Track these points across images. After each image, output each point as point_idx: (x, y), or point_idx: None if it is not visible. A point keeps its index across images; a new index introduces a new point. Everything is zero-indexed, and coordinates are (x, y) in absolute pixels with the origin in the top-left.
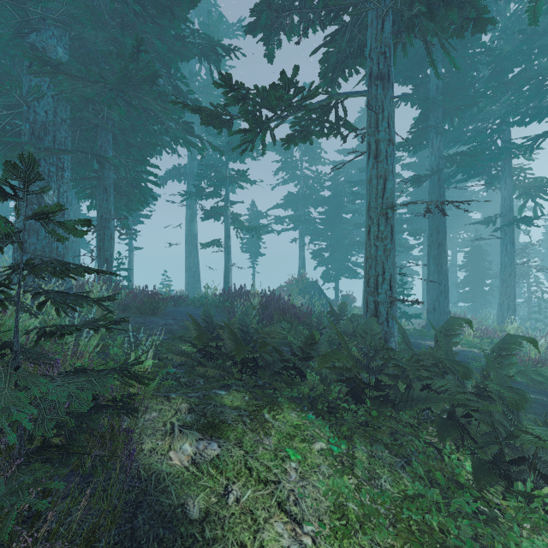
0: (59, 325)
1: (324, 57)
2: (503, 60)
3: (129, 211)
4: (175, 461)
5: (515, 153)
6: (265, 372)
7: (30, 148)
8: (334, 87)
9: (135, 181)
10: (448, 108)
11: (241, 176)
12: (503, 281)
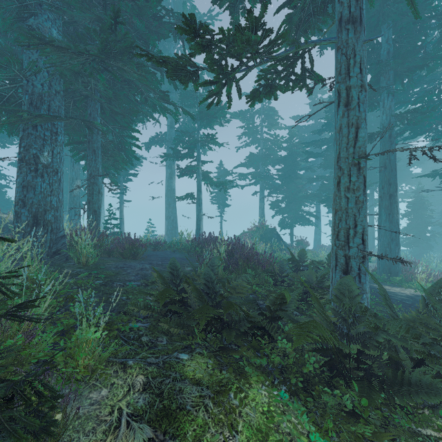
0: None
1: (288, 15)
2: None
3: (116, 169)
4: None
5: None
6: (230, 333)
7: (23, 114)
8: None
9: (121, 145)
10: (399, 70)
11: (211, 139)
12: None
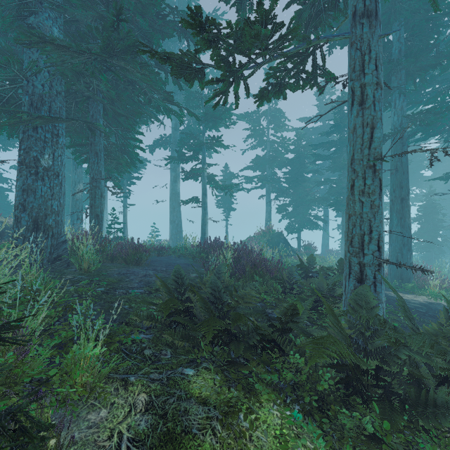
0: None
1: (298, 10)
2: None
3: (119, 172)
4: None
5: None
6: (238, 347)
7: (22, 115)
8: None
9: (124, 147)
10: (411, 69)
11: (216, 141)
12: None
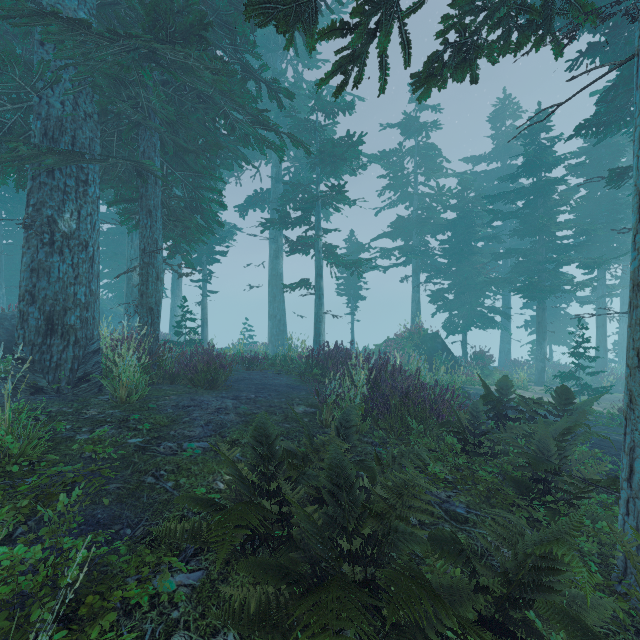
0: None
1: None
2: None
3: (188, 243)
4: None
5: None
6: None
7: (18, 144)
8: None
9: (195, 203)
10: None
11: (337, 193)
12: None
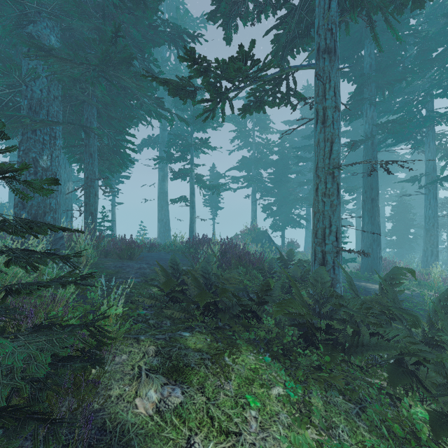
0: (21, 284)
1: (276, 37)
2: (429, 40)
3: (111, 172)
4: (140, 410)
5: (438, 121)
6: (224, 316)
7: (26, 120)
8: (283, 64)
9: (116, 148)
10: (380, 83)
11: (204, 143)
12: (427, 230)
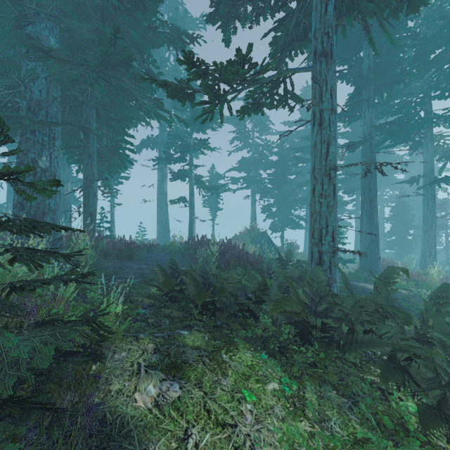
0: (25, 281)
1: (274, 40)
2: (426, 43)
3: (110, 173)
4: (139, 403)
5: (436, 122)
6: (222, 314)
7: (25, 121)
8: (282, 66)
9: (115, 149)
10: (378, 84)
11: (203, 144)
12: (425, 231)
